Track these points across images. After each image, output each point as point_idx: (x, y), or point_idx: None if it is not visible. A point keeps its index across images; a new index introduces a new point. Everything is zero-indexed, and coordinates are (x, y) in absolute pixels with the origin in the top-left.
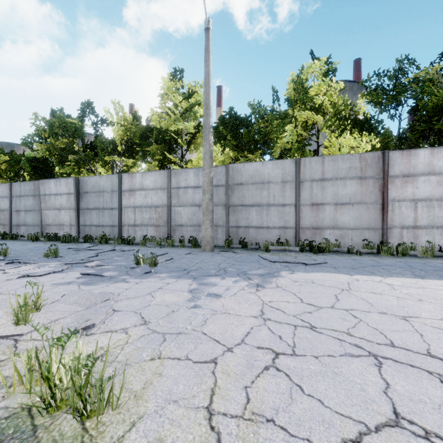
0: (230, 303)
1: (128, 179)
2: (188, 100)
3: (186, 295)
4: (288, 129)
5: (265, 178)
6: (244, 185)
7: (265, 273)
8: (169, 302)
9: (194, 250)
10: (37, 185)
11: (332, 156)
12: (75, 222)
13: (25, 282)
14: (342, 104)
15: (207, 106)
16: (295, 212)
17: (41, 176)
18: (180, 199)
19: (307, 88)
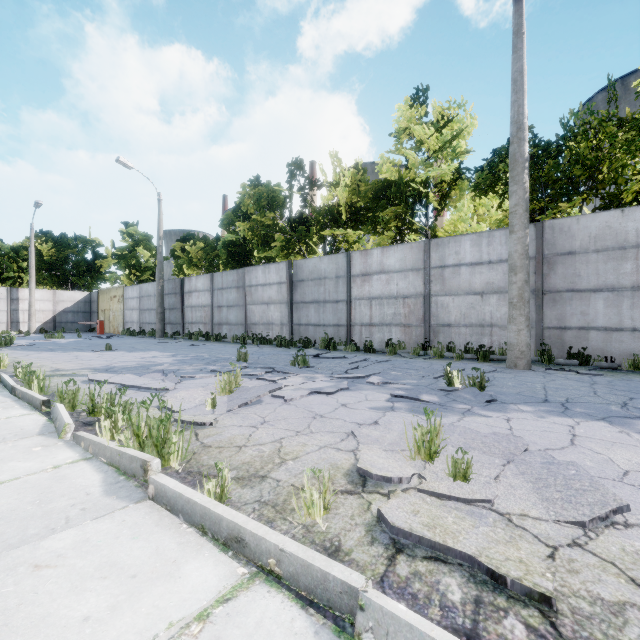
0: None
1: (360, 259)
2: (441, 131)
3: None
4: None
5: (628, 240)
6: (578, 255)
7: None
8: None
9: (488, 365)
10: (240, 275)
11: None
12: (287, 320)
13: (326, 401)
14: None
15: (519, 126)
16: None
17: (238, 263)
18: (446, 284)
19: None
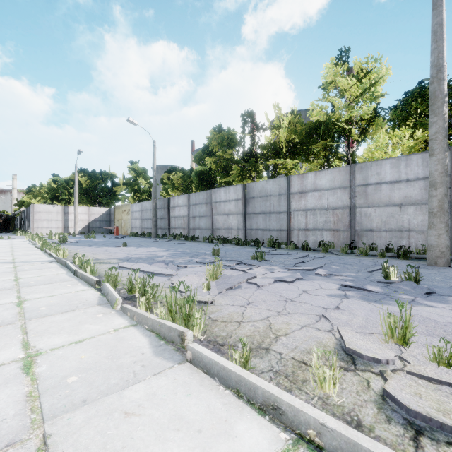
0: None
1: (298, 181)
2: (360, 80)
3: None
4: None
5: None
6: None
7: None
8: None
9: (409, 262)
10: (208, 194)
11: None
12: (242, 226)
13: (289, 288)
14: None
15: (439, 69)
16: None
17: (206, 186)
18: (368, 198)
19: None
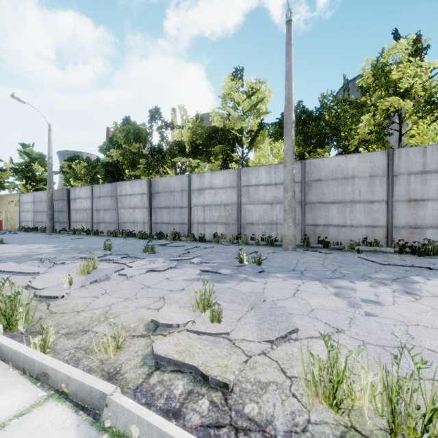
0: (407, 313)
1: (197, 179)
2: (250, 97)
3: (338, 299)
4: (365, 119)
5: (349, 173)
6: (323, 181)
7: (394, 278)
8: (332, 307)
9: (272, 248)
10: (114, 187)
11: (437, 145)
12: (147, 220)
13: (156, 276)
14: (437, 85)
15: (289, 101)
16: (387, 210)
17: (113, 178)
18: (250, 197)
19: (387, 72)
